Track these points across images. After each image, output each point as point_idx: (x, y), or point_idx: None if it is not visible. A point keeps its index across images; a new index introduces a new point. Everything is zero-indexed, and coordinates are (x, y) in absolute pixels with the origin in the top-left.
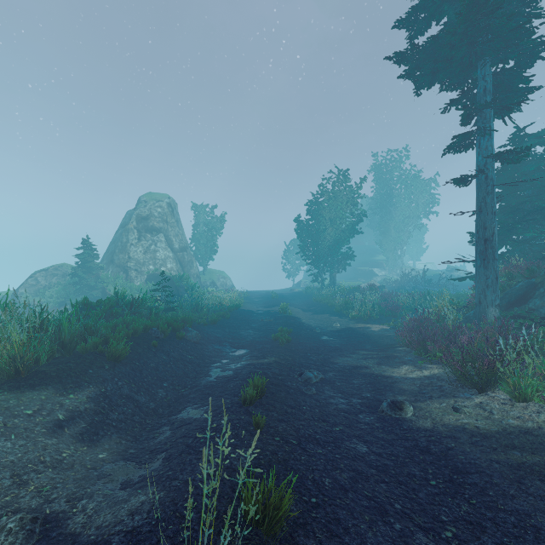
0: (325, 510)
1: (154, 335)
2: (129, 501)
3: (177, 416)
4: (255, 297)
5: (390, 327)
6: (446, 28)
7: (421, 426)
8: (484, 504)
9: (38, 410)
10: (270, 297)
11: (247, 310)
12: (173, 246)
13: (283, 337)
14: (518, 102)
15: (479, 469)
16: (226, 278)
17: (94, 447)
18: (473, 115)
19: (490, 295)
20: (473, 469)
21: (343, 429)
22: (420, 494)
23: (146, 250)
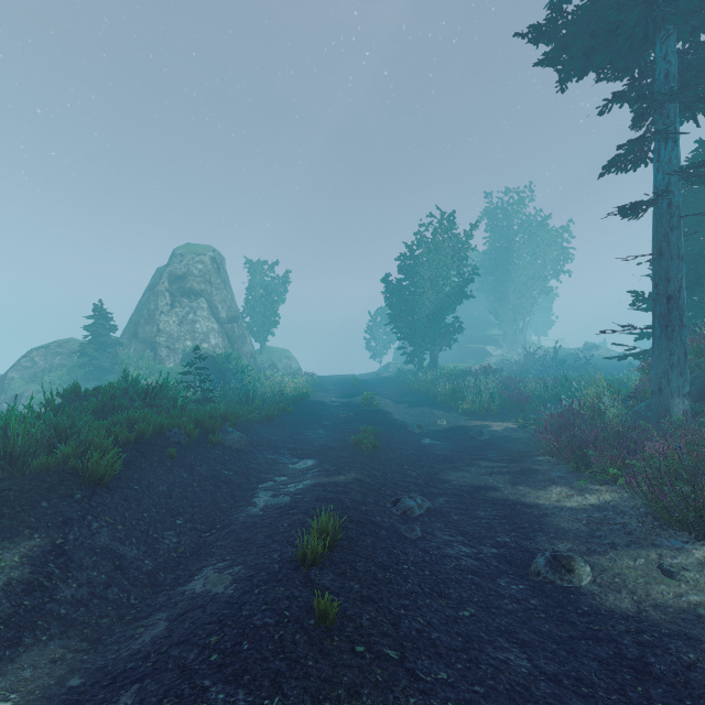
0: None
1: (173, 440)
2: None
3: (185, 587)
4: (328, 384)
5: (518, 425)
6: None
7: (615, 607)
8: None
9: None
10: (349, 384)
11: (317, 401)
12: (218, 315)
13: (368, 441)
14: None
15: None
16: (291, 358)
17: None
18: (649, 112)
19: (675, 379)
20: None
21: (477, 613)
22: None
23: (181, 321)
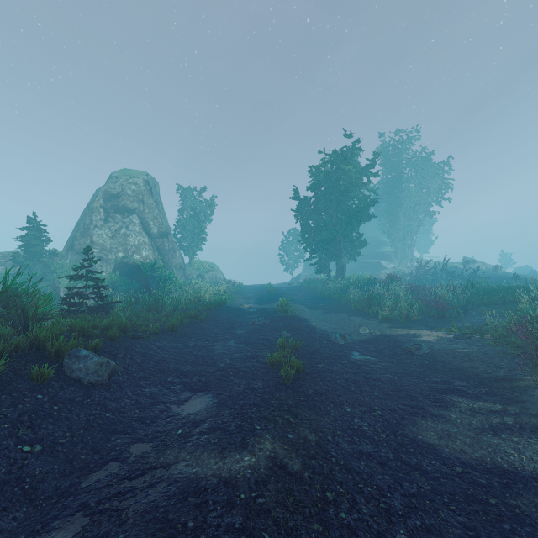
0: None
1: None
2: None
3: None
4: (248, 292)
5: (455, 335)
6: None
7: None
8: None
9: None
10: (266, 292)
11: (234, 307)
12: (150, 231)
13: (289, 363)
14: None
15: None
16: (217, 270)
17: None
18: None
19: None
20: None
21: None
22: None
23: (114, 234)
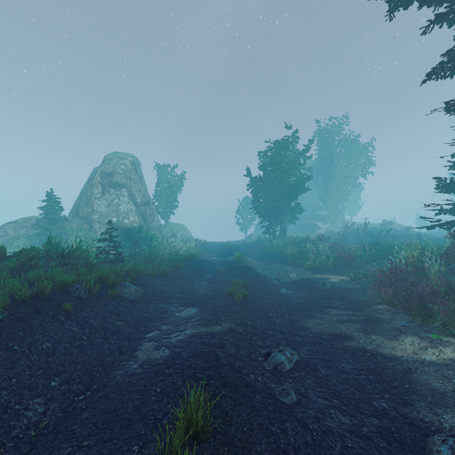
0: None
1: (74, 295)
2: None
3: None
4: (211, 247)
5: (351, 278)
6: None
7: None
8: None
9: None
10: (225, 247)
11: (202, 260)
12: (136, 200)
13: (239, 292)
14: None
15: None
16: (186, 230)
17: None
18: None
19: None
20: None
21: None
22: None
23: (109, 204)
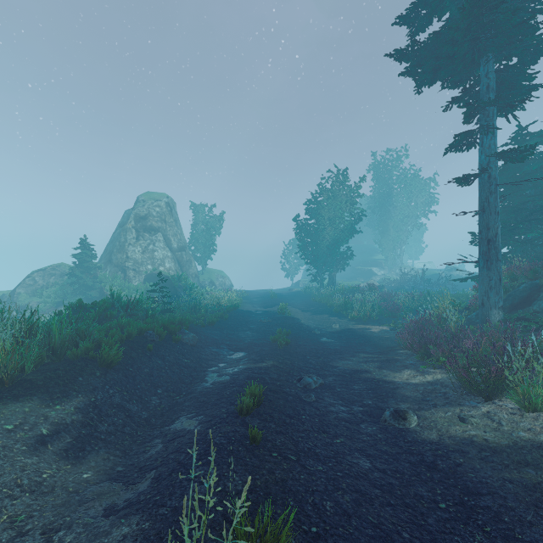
0: (327, 542)
1: (149, 339)
2: (110, 534)
3: (170, 427)
4: (253, 297)
5: (390, 328)
6: (448, 24)
7: (427, 438)
8: (499, 532)
9: (20, 425)
10: (269, 297)
11: (245, 310)
12: (171, 246)
13: (282, 339)
14: (522, 99)
15: (492, 490)
16: (225, 277)
17: (78, 465)
18: (475, 113)
19: (493, 296)
20: (485, 490)
21: (344, 441)
22: (429, 519)
23: (144, 250)
